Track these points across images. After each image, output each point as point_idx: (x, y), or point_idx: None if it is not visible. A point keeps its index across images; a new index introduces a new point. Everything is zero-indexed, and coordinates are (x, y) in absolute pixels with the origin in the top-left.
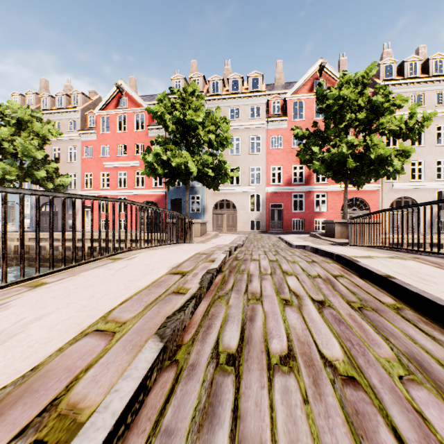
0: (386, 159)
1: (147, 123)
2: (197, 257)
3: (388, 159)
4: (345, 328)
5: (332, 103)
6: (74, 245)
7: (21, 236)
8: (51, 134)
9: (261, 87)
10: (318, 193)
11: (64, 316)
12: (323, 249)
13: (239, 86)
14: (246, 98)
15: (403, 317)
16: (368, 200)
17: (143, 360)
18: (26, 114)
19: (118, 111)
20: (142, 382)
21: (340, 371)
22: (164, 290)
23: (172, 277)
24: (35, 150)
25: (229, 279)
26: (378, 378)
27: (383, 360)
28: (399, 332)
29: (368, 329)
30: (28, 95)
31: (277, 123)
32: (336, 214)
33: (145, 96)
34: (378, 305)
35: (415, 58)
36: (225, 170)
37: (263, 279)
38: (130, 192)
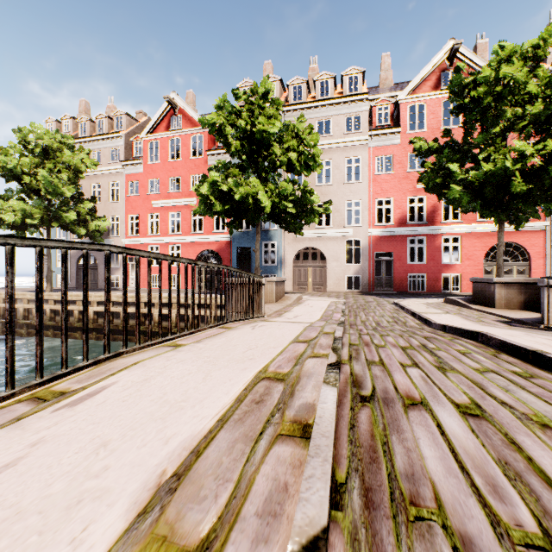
0: None
1: (206, 148)
2: (257, 396)
3: None
4: None
5: (483, 92)
6: None
7: None
8: (85, 165)
9: (361, 89)
10: (447, 236)
11: None
12: None
13: (330, 89)
14: (340, 104)
15: None
16: (527, 246)
17: None
18: (56, 140)
19: (170, 133)
20: None
21: None
22: None
23: None
24: (61, 185)
25: None
26: None
27: None
28: None
29: None
30: (64, 120)
31: (386, 138)
32: (475, 267)
33: (205, 114)
34: None
35: None
36: (311, 204)
37: None
38: (184, 239)
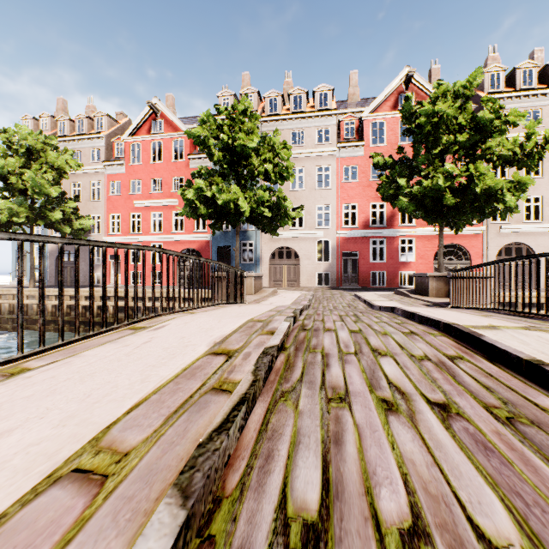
0: (496, 194)
1: (187, 152)
2: (249, 326)
3: (498, 194)
4: (499, 464)
5: (424, 122)
6: (77, 310)
7: None
8: (69, 165)
9: (330, 105)
10: (403, 238)
11: (33, 436)
12: (422, 314)
13: (303, 103)
14: (312, 118)
15: None
16: (468, 247)
17: None
18: (39, 141)
19: (152, 137)
20: None
21: None
22: (199, 384)
23: (213, 361)
24: (48, 185)
25: (296, 362)
26: None
27: None
28: None
29: (541, 466)
30: (42, 118)
31: (352, 150)
32: (426, 265)
33: (185, 118)
34: (537, 414)
35: (530, 64)
36: (285, 209)
37: (346, 363)
38: (166, 238)
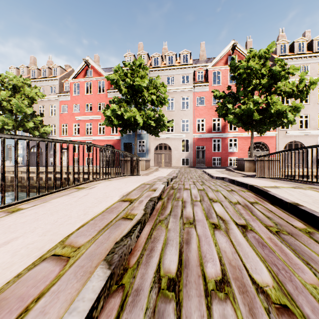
0: (282, 113)
1: (107, 88)
2: (142, 186)
3: (283, 113)
4: (268, 252)
5: (242, 72)
6: (47, 178)
7: (2, 171)
8: (37, 96)
9: (189, 61)
10: (231, 138)
11: (29, 240)
12: (238, 180)
13: (173, 60)
14: (178, 69)
15: (316, 241)
16: (267, 144)
17: (91, 290)
18: (19, 81)
19: (86, 79)
20: (87, 316)
21: (273, 298)
22: (115, 215)
23: (122, 204)
24: (25, 107)
25: (167, 205)
26: (310, 307)
27: (310, 286)
28: (316, 256)
29: (289, 253)
30: (21, 68)
31: (201, 88)
32: (244, 154)
33: (105, 68)
34: (292, 229)
35: (302, 39)
36: (163, 121)
37: (195, 206)
38: (94, 138)
